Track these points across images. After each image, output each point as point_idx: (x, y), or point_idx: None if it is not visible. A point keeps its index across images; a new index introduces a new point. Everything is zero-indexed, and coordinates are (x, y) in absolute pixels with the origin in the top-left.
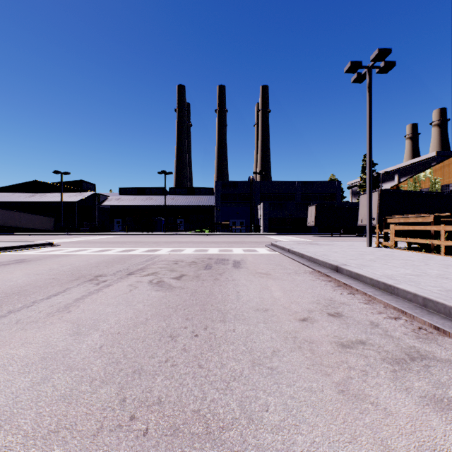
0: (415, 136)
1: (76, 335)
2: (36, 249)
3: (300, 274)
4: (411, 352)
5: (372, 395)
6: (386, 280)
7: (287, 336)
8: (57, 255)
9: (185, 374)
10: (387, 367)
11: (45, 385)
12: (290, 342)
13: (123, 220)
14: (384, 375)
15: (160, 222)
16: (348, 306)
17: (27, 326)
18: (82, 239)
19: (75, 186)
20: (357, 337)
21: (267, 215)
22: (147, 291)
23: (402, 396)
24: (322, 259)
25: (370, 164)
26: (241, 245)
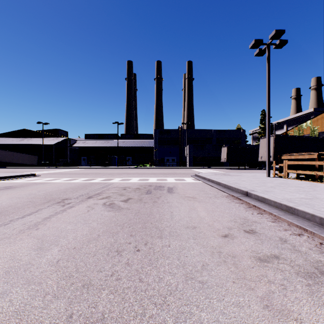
0: (298, 97)
1: (39, 250)
2: (22, 179)
3: (218, 198)
4: (319, 266)
5: (294, 310)
6: (287, 203)
7: (213, 251)
8: (37, 183)
9: (127, 288)
10: (302, 281)
11: (3, 299)
12: (216, 256)
13: (87, 158)
14: (301, 289)
15: (114, 159)
16: (259, 224)
17: (1, 242)
18: (57, 171)
19: (53, 133)
20: (271, 251)
21: (191, 154)
22: (101, 211)
23: (321, 312)
24: (235, 186)
25: (269, 115)
26: (173, 175)
